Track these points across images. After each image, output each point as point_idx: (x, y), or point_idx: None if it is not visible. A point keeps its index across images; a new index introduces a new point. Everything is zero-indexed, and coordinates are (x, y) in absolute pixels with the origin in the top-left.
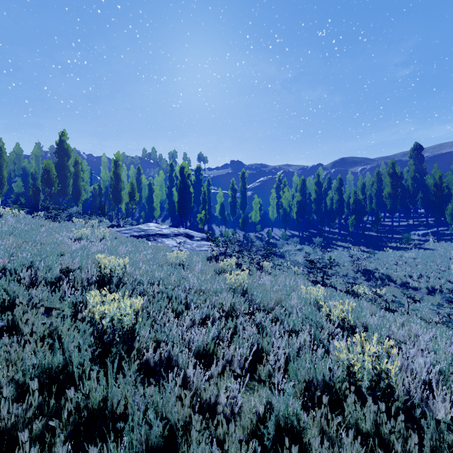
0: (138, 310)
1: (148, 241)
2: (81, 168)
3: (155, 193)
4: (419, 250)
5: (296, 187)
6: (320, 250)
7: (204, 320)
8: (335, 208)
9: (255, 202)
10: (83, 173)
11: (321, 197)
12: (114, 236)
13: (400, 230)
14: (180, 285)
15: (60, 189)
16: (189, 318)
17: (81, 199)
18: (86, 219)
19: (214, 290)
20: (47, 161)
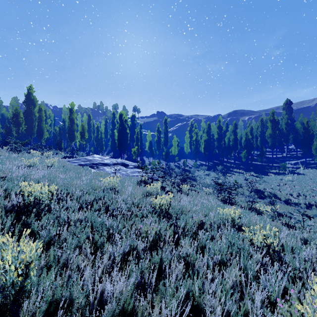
0: (27, 263)
1: (92, 168)
2: (46, 115)
3: (101, 133)
4: (294, 175)
5: (204, 130)
6: (222, 175)
7: (128, 253)
8: (232, 145)
9: (174, 141)
10: (47, 118)
11: (221, 137)
12: (62, 165)
13: (277, 160)
14: (109, 210)
15: (28, 129)
16: (107, 257)
17: (44, 137)
18: (44, 152)
19: (140, 214)
20: (16, 107)
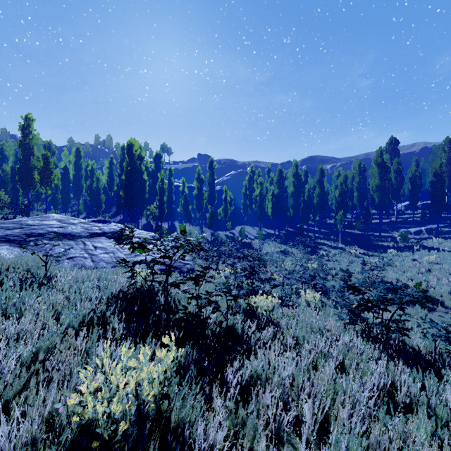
0: None
1: (18, 246)
2: None
3: (98, 181)
4: (430, 251)
5: (271, 180)
6: (310, 253)
7: None
8: (316, 203)
9: (226, 196)
10: None
11: (300, 191)
12: None
13: (386, 227)
14: None
15: None
16: None
17: None
18: None
19: None
20: None
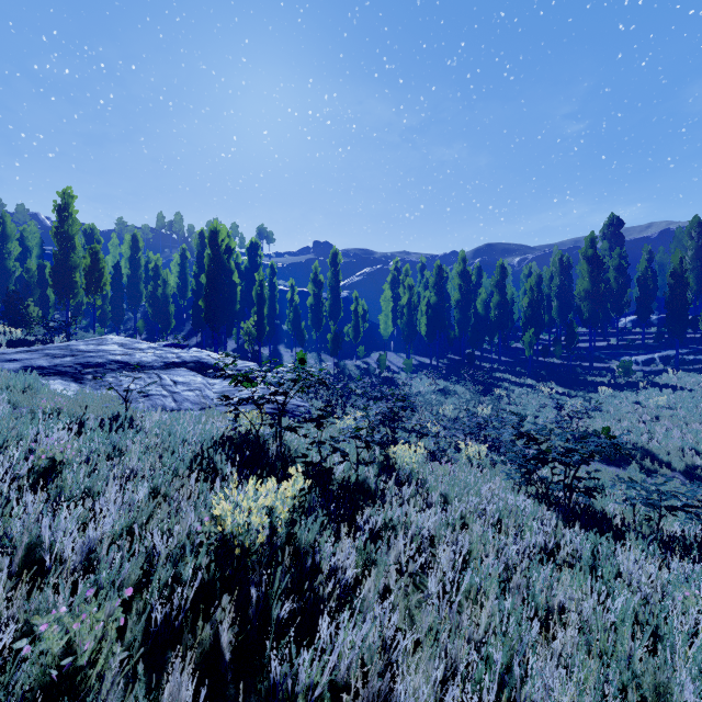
0: None
1: (73, 380)
2: (4, 230)
3: (165, 284)
4: (662, 390)
5: (425, 283)
6: (482, 393)
7: None
8: (494, 317)
9: (356, 306)
10: (10, 239)
11: (469, 299)
12: None
13: (601, 354)
14: None
15: None
16: None
17: None
18: None
19: None
20: None
